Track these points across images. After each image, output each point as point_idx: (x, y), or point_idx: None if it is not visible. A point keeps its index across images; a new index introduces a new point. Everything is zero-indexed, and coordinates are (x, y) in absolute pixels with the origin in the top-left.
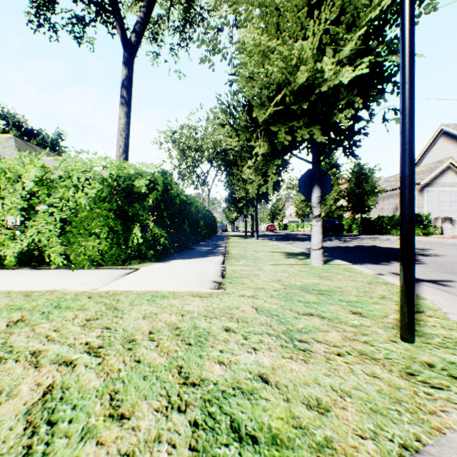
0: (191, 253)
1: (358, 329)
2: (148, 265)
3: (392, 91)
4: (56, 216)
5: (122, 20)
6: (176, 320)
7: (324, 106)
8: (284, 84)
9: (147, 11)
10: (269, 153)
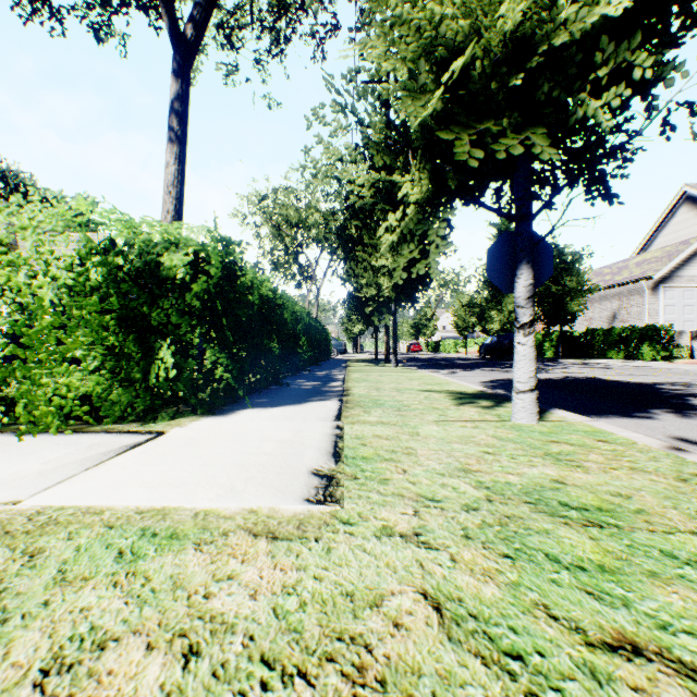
0: (280, 394)
1: None
2: (189, 422)
3: None
4: None
5: None
6: (154, 695)
7: (555, 86)
8: (467, 44)
9: None
10: (430, 198)
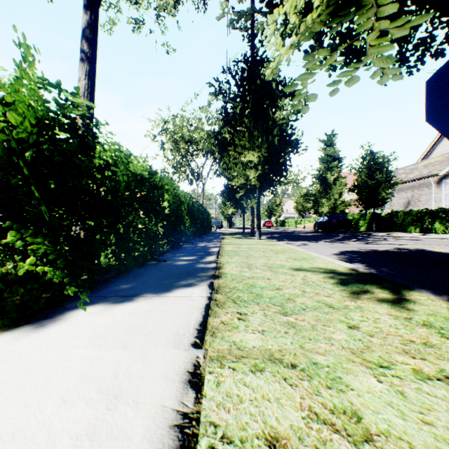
0: (149, 275)
1: None
2: None
3: None
4: None
5: None
6: None
7: None
8: None
9: None
10: None
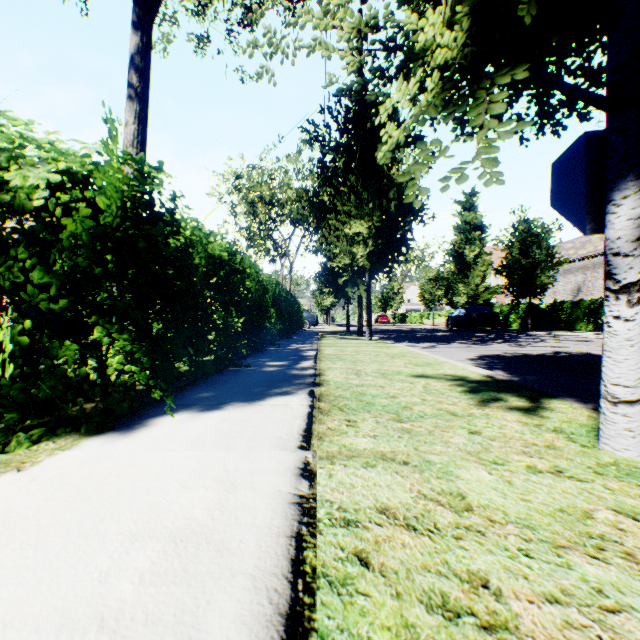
0: (233, 383)
1: None
2: (49, 454)
3: None
4: None
5: None
6: None
7: None
8: None
9: None
10: (467, 63)
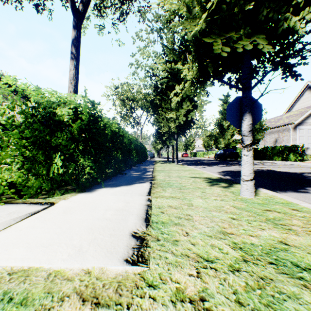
0: (121, 179)
1: None
2: (70, 196)
3: None
4: None
5: None
6: None
7: (270, 11)
8: None
9: None
10: (198, 78)
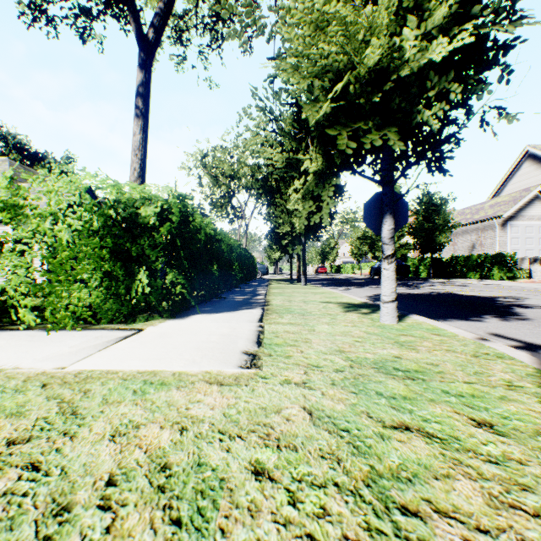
0: (219, 305)
1: (505, 471)
2: (158, 323)
3: (500, 78)
4: (27, 255)
5: (137, 11)
6: (169, 443)
7: (403, 100)
8: (346, 70)
9: (168, 0)
10: (324, 169)
